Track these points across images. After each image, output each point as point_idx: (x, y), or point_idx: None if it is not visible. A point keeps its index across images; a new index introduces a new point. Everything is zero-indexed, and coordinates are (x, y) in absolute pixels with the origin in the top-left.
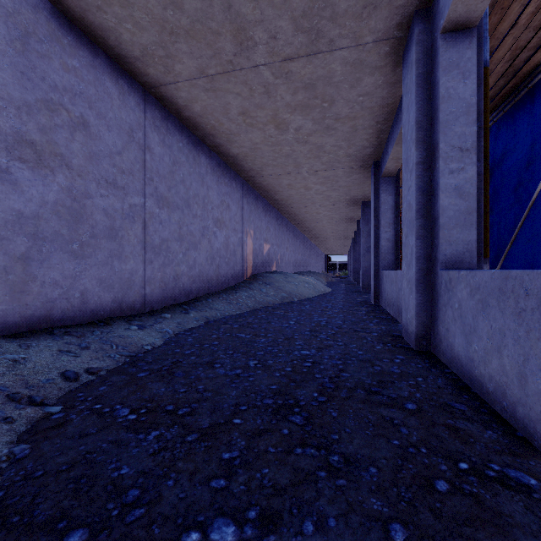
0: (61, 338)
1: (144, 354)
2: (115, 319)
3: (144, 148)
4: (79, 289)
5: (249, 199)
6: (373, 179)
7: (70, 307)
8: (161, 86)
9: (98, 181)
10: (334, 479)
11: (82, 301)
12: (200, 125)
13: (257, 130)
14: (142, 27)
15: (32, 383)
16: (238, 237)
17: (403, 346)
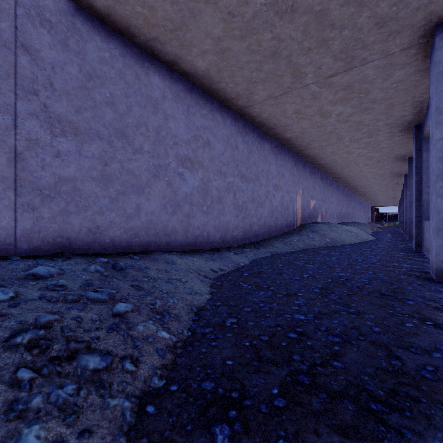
0: (203, 255)
1: (242, 267)
2: (221, 248)
3: (234, 147)
4: (206, 231)
5: (298, 167)
6: (414, 141)
7: (203, 240)
8: (244, 109)
9: (214, 172)
10: (349, 315)
11: (207, 237)
12: (265, 124)
13: (306, 120)
14: (238, 84)
15: (202, 271)
16: (290, 197)
17: (426, 278)
